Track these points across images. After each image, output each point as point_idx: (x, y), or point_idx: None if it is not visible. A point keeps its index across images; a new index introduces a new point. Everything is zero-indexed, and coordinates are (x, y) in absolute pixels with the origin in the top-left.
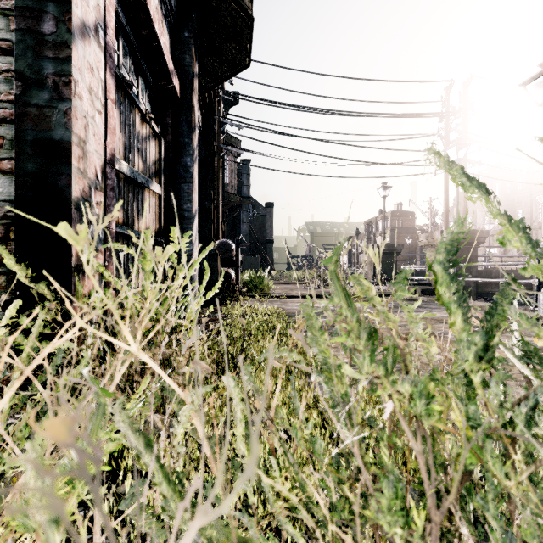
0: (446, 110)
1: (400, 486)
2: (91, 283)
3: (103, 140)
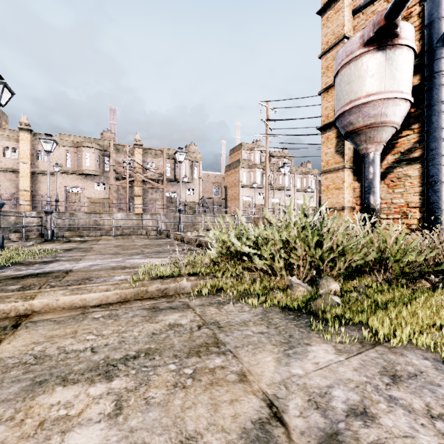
0: None
1: None
2: None
3: None
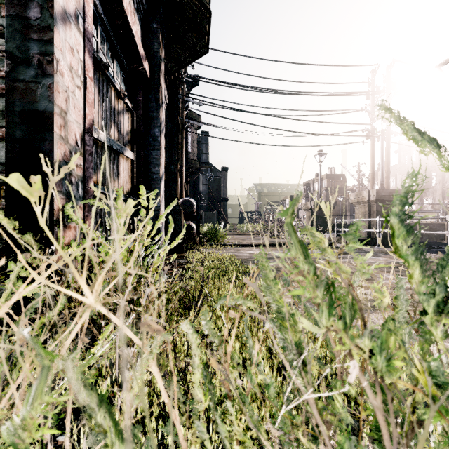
0: (372, 89)
1: (363, 448)
2: (71, 234)
3: (82, 112)
